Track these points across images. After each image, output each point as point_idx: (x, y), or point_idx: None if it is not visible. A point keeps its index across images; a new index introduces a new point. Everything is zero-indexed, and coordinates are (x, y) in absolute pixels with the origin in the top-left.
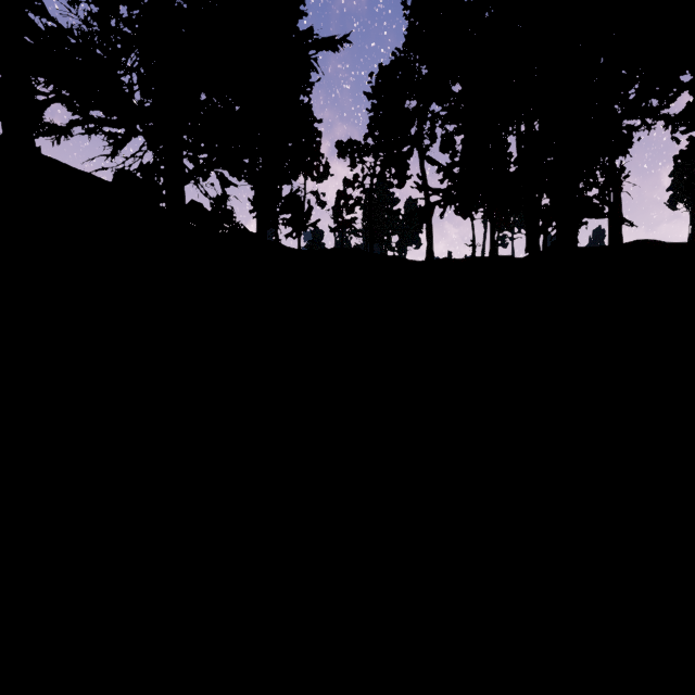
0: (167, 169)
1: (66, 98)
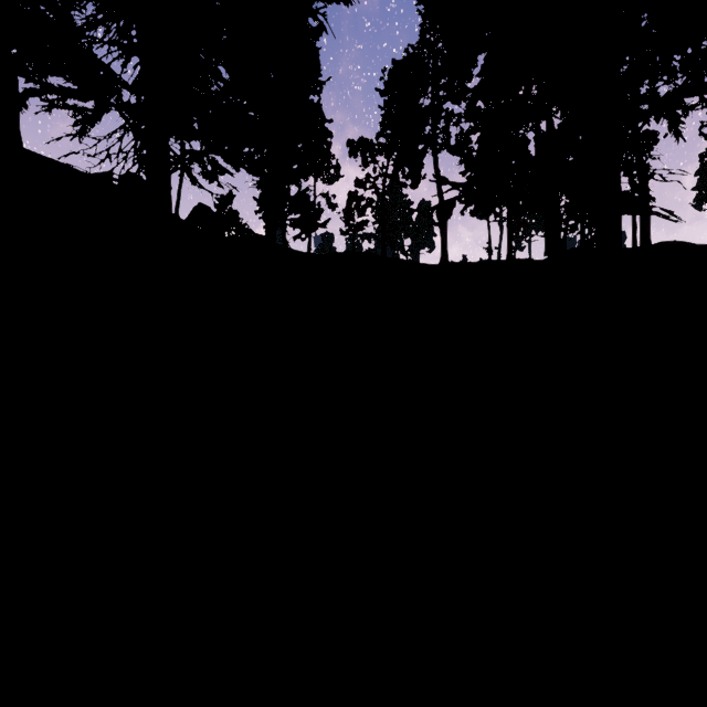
0: (149, 152)
1: (15, 57)
